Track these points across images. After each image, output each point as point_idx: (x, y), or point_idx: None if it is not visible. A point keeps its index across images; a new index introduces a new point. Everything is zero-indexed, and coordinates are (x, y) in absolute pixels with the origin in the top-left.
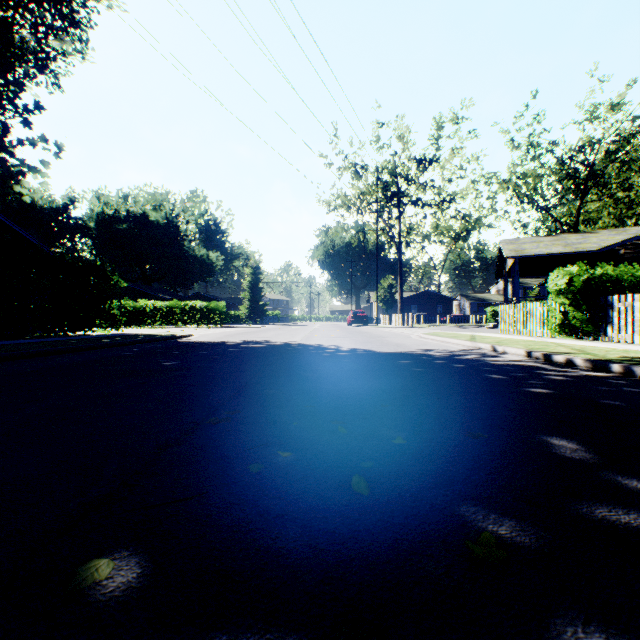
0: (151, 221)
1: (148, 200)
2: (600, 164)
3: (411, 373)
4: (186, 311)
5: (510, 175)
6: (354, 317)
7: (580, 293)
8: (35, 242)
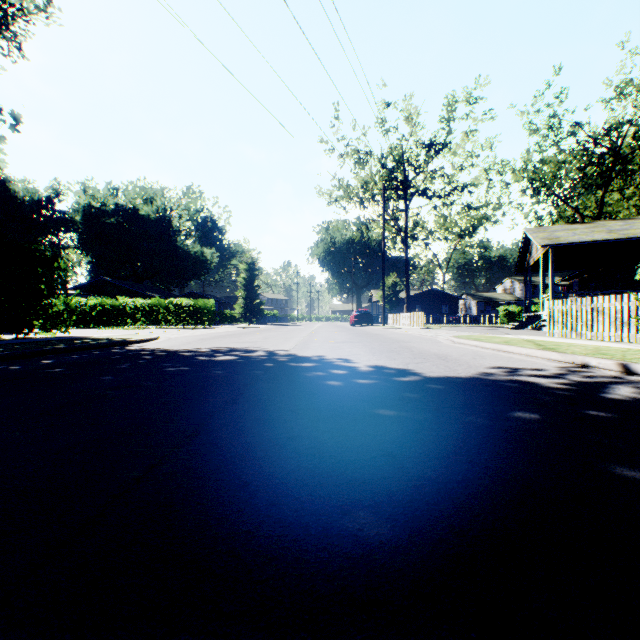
0: (141, 215)
1: (138, 193)
2: (627, 149)
3: None
4: (170, 310)
5: (524, 164)
6: (358, 316)
7: None
8: None
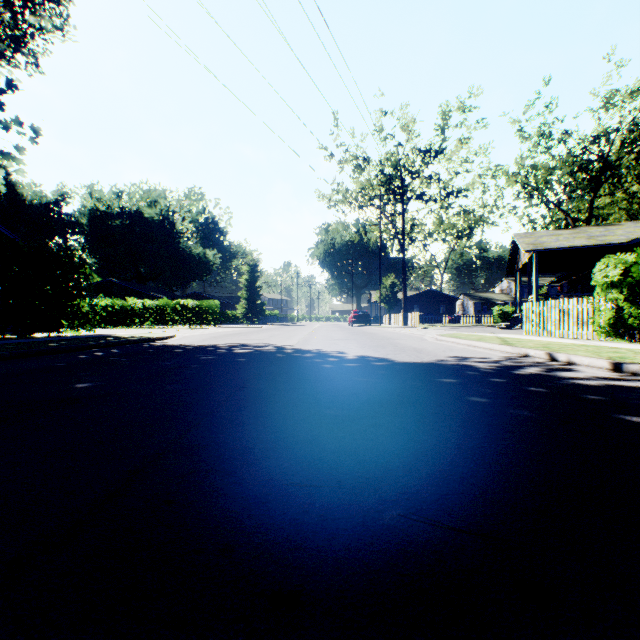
0: (145, 218)
1: (142, 196)
2: (615, 155)
3: (480, 410)
4: (177, 310)
5: (518, 169)
6: (356, 317)
7: (639, 286)
8: (8, 234)
